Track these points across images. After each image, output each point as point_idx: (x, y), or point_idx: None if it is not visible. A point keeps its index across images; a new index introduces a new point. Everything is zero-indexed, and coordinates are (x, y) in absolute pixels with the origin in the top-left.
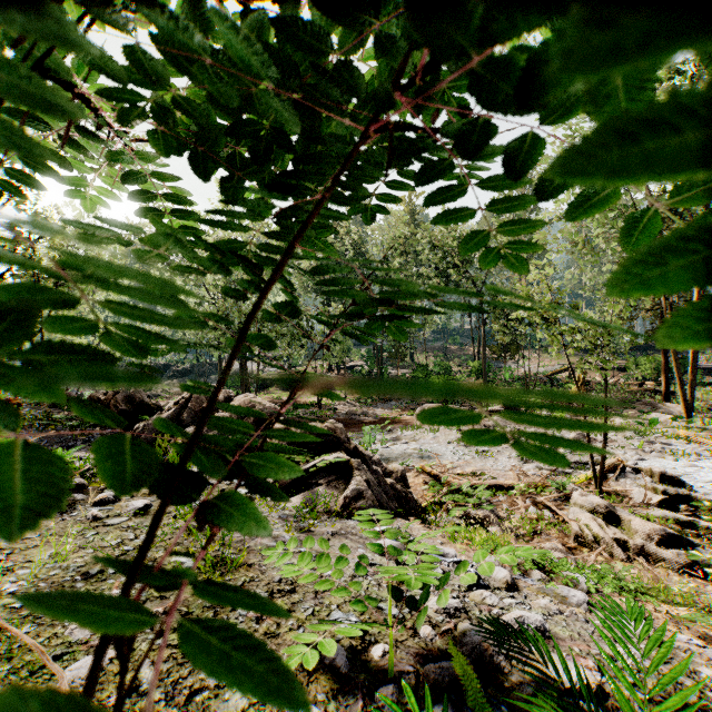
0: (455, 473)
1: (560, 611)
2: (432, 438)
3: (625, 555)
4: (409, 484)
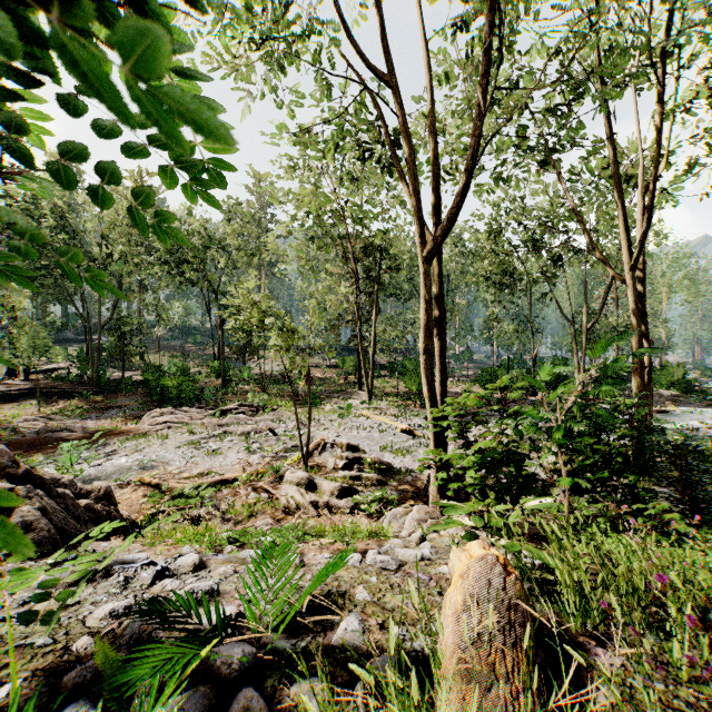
0: (182, 478)
1: (236, 571)
2: (159, 446)
3: (317, 512)
4: (125, 501)
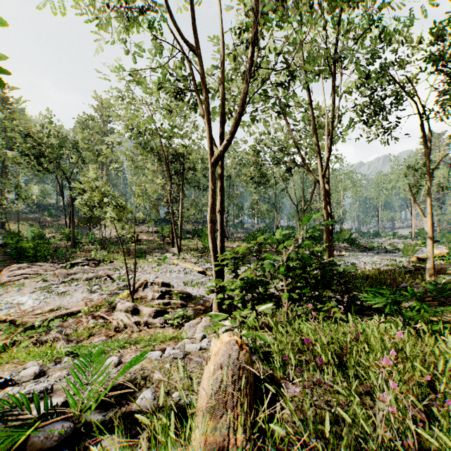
0: (35, 314)
1: (68, 374)
2: (16, 292)
3: (139, 329)
4: None
